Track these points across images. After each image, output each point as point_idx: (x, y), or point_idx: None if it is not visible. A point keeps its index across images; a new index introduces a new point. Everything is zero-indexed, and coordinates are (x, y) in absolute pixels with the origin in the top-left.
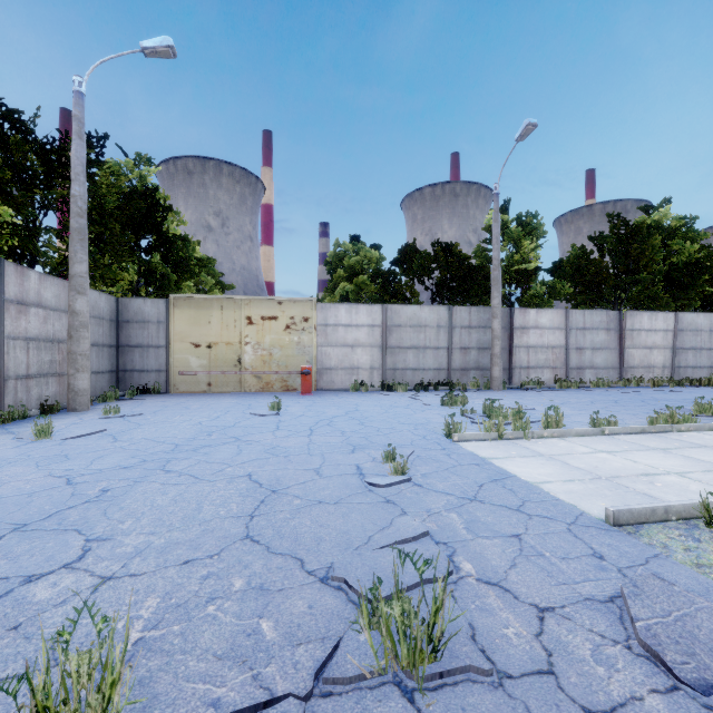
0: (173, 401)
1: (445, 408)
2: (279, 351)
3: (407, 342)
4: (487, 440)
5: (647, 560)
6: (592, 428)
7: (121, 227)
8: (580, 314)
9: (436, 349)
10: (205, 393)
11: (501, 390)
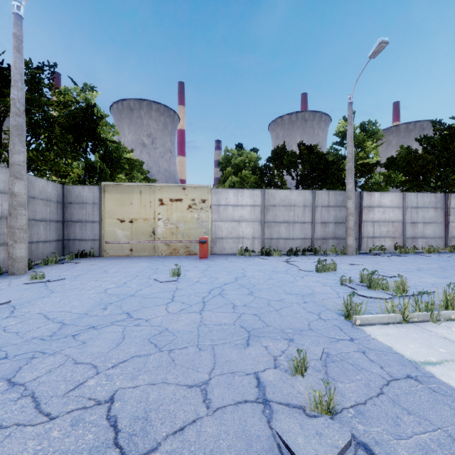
0: (99, 264)
1: (319, 274)
2: (183, 225)
3: (280, 218)
4: (391, 323)
5: None
6: None
7: (65, 132)
8: (414, 196)
9: (302, 223)
10: (128, 257)
11: (354, 255)
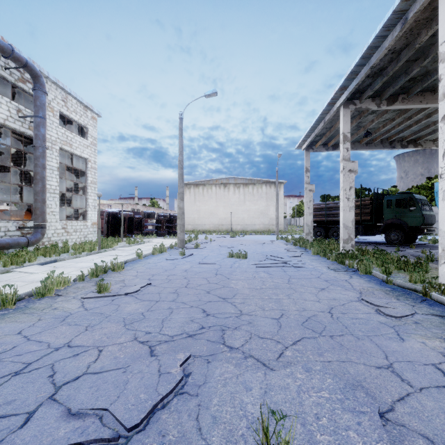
0: None
1: None
2: None
3: None
4: None
5: None
6: None
7: None
8: None
9: None
10: None
11: None
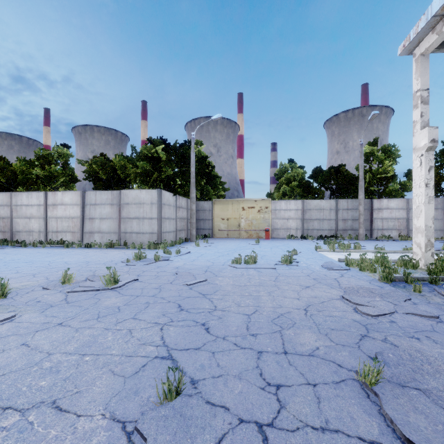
0: (218, 240)
1: (324, 245)
2: (255, 221)
3: (314, 217)
4: (329, 252)
5: (338, 264)
6: (371, 250)
7: (197, 175)
8: None
9: (329, 220)
10: (226, 238)
11: (364, 240)
